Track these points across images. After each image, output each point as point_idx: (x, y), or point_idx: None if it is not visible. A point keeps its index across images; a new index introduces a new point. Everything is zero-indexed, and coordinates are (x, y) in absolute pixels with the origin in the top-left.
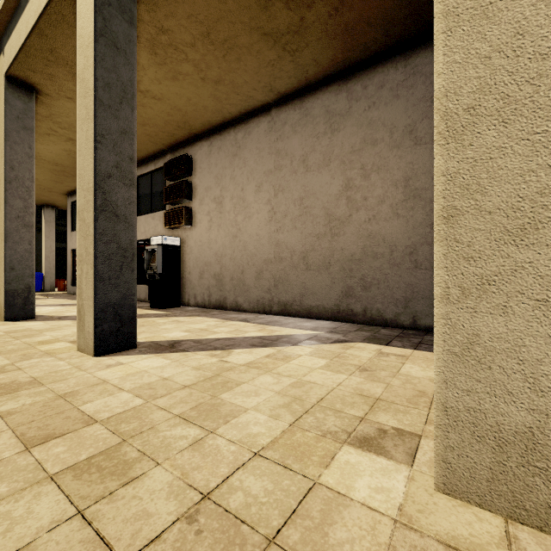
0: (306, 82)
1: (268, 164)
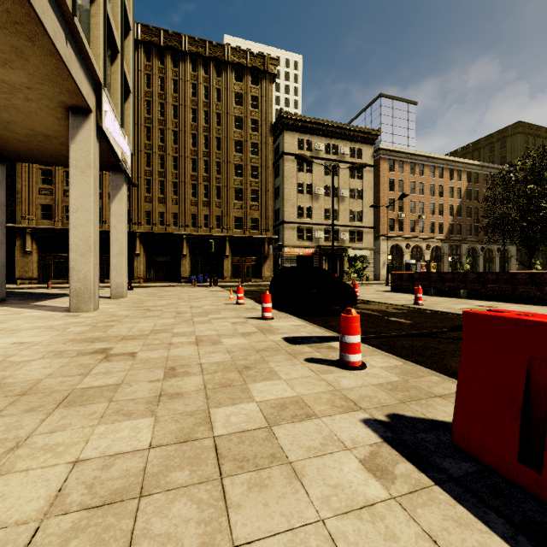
0: None
1: None
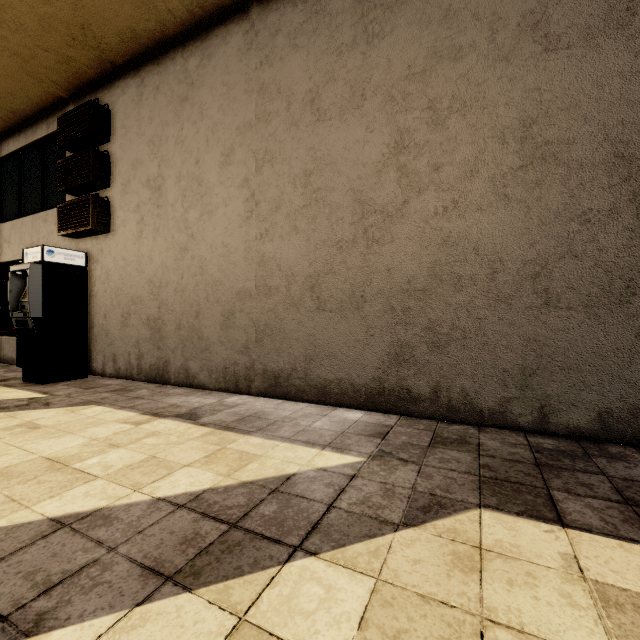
0: None
1: (244, 112)
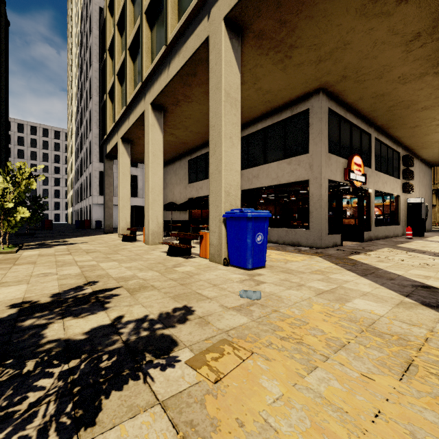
0: (426, 160)
1: (418, 179)
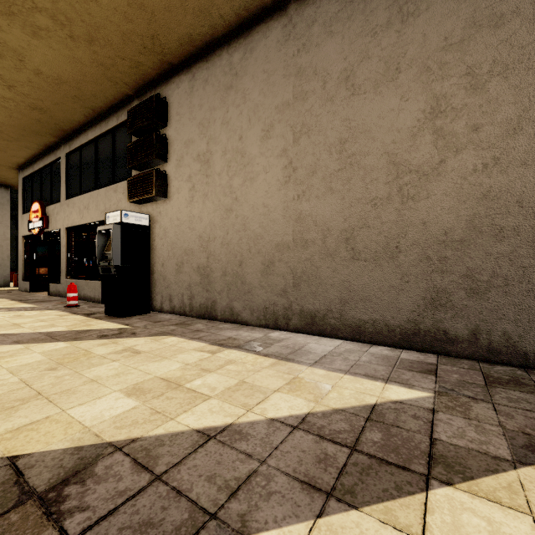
0: None
1: (282, 94)
